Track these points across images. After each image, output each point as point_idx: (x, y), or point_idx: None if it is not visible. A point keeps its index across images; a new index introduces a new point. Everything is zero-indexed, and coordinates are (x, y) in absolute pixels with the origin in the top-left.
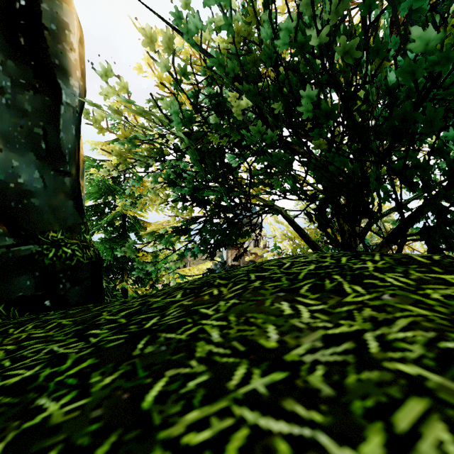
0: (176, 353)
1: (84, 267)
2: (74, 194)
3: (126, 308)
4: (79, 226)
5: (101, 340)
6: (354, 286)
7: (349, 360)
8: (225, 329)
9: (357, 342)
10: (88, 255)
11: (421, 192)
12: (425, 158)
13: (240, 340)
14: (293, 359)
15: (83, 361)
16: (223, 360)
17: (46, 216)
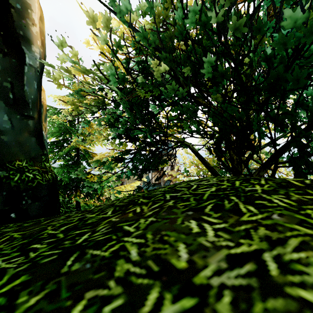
0: (98, 272)
1: (43, 187)
2: (36, 132)
3: (67, 223)
4: (40, 157)
5: (38, 255)
6: (248, 206)
7: (253, 284)
8: (142, 247)
9: (257, 263)
10: (46, 178)
11: (285, 133)
12: (293, 107)
13: (155, 259)
14: (201, 282)
15: (17, 278)
16: (139, 281)
17: (13, 149)
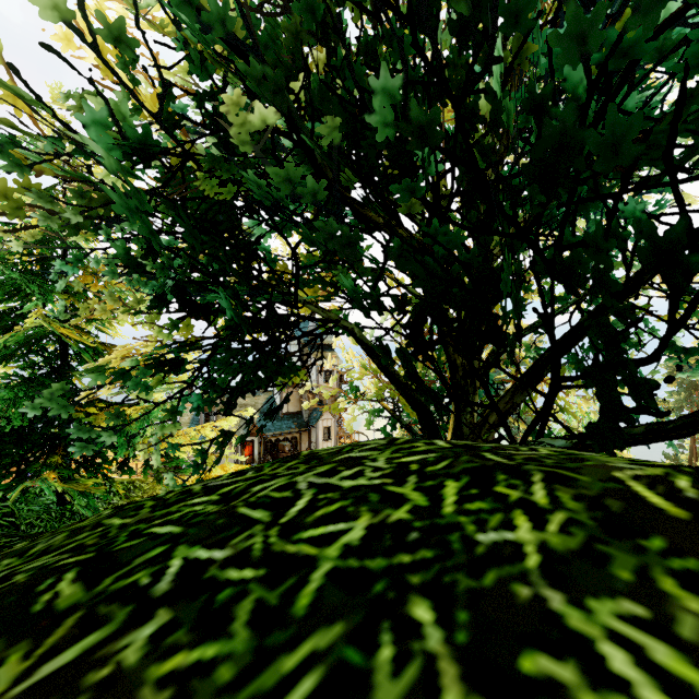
0: None
1: None
2: None
3: None
4: None
5: None
6: None
7: None
8: None
9: None
10: None
11: (567, 303)
12: (603, 237)
13: None
14: None
15: None
16: None
17: None
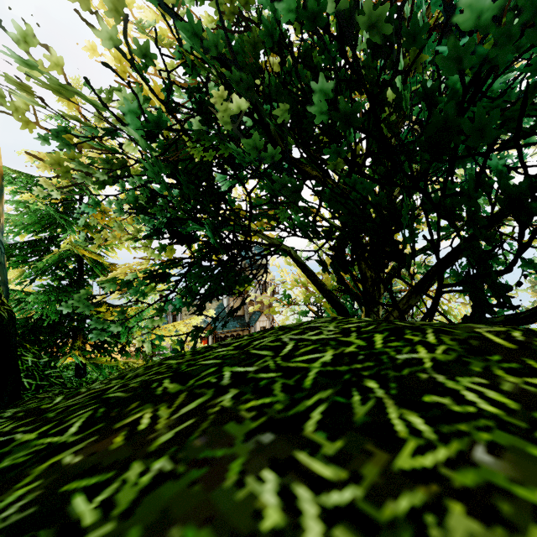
0: None
1: None
2: None
3: None
4: None
5: None
6: (408, 413)
7: None
8: None
9: None
10: None
11: (449, 231)
12: (473, 186)
13: None
14: None
15: None
16: None
17: None
